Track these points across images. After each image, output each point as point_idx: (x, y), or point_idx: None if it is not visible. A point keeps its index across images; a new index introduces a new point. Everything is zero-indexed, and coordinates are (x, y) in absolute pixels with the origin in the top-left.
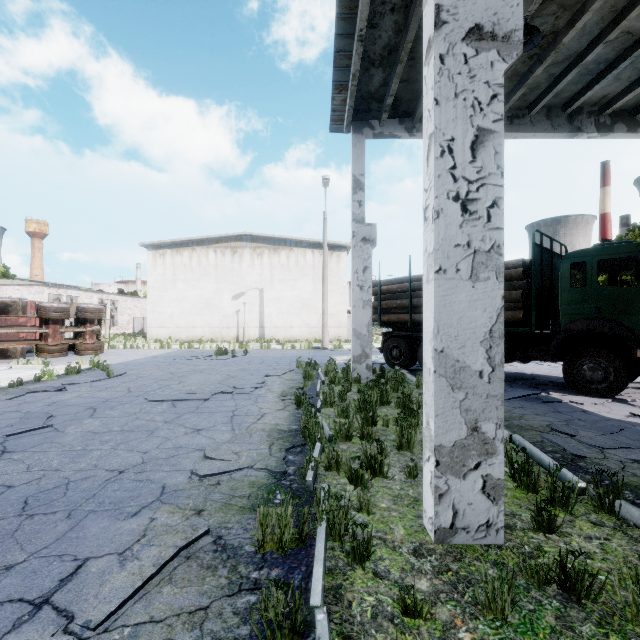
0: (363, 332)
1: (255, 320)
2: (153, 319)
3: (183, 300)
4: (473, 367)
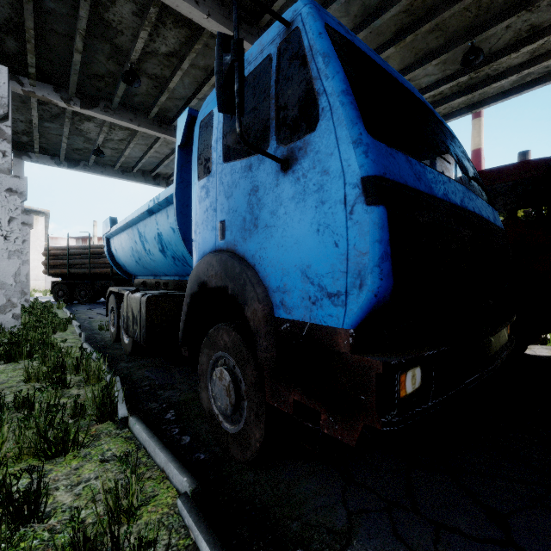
0: (23, 279)
1: None
2: None
3: None
4: (9, 283)
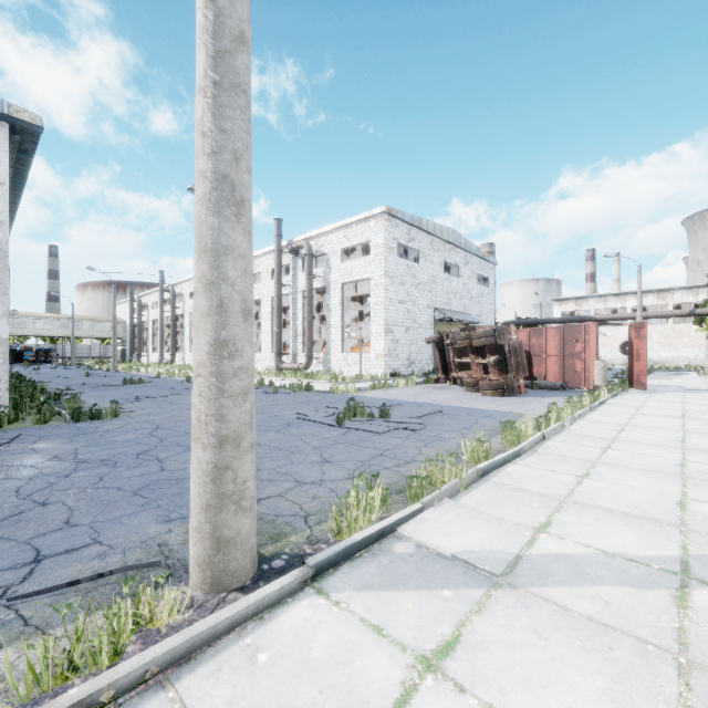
0: None
1: None
2: None
3: None
4: None
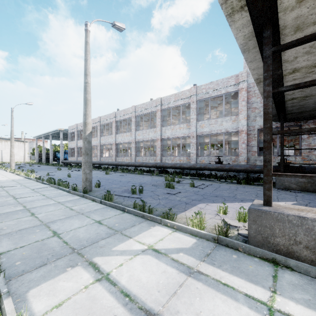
0: (37, 159)
1: None
2: None
3: None
4: (44, 159)
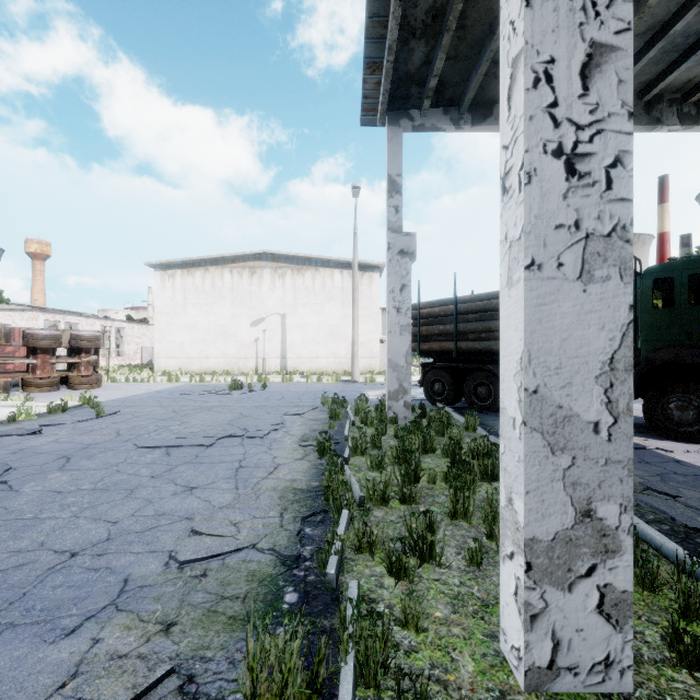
0: (400, 363)
1: (276, 350)
2: (161, 348)
3: (195, 327)
4: (584, 416)
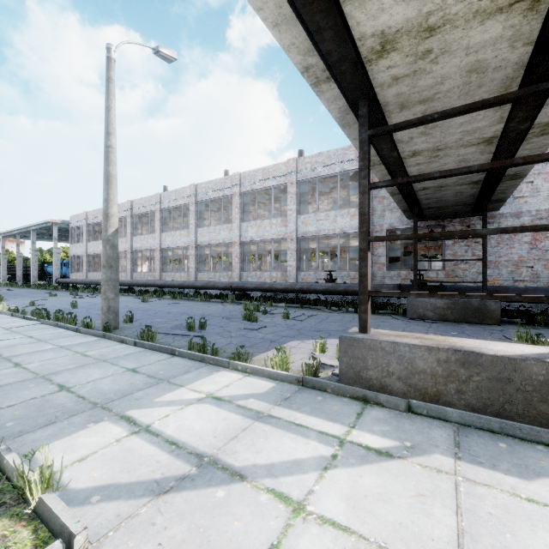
0: (5, 276)
1: None
2: None
3: None
4: (20, 276)
